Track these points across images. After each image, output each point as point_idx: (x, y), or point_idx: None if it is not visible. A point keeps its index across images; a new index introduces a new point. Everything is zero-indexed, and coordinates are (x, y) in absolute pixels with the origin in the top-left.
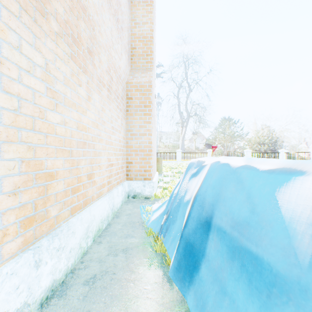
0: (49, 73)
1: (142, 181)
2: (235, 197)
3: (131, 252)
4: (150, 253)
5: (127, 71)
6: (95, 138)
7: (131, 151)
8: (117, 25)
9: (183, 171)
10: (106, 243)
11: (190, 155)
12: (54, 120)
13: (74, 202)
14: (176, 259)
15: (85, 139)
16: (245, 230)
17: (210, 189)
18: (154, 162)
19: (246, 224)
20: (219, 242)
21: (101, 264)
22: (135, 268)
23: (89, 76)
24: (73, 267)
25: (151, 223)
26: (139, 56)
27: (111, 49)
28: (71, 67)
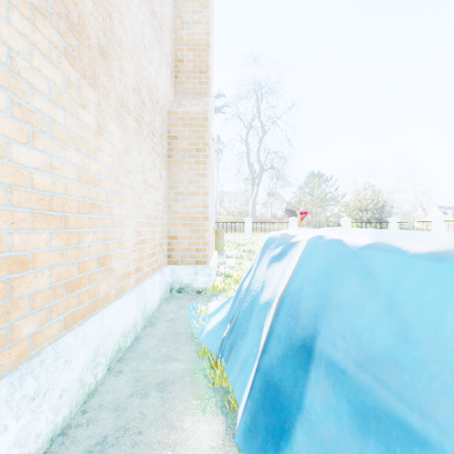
0: (18, 76)
1: (192, 266)
2: (361, 304)
3: (172, 389)
4: (204, 390)
5: (170, 95)
6: (113, 197)
7: (176, 219)
8: (153, 19)
9: (255, 249)
10: (129, 374)
11: (264, 225)
12: (28, 162)
13: (71, 307)
14: (248, 412)
15: (94, 198)
16: (390, 375)
17: (309, 285)
18: (211, 236)
19: (392, 363)
20: (331, 389)
21: (117, 415)
22: (178, 420)
23: (101, 93)
24: (66, 423)
25: (206, 335)
26: (188, 74)
27: (143, 57)
28: (66, 72)
